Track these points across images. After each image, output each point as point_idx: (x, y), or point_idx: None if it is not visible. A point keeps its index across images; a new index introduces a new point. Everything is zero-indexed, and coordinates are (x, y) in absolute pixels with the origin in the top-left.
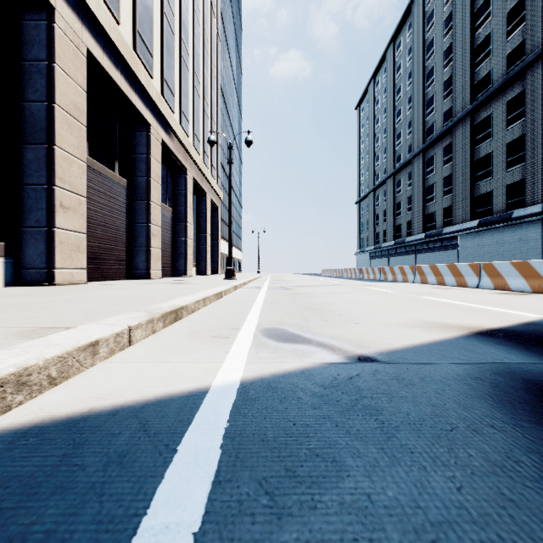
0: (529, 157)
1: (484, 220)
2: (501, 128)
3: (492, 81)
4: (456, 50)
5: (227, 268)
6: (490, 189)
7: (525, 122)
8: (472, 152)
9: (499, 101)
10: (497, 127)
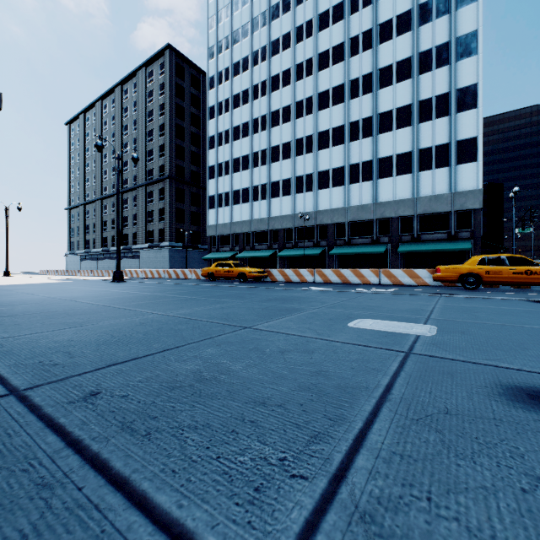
0: (166, 220)
1: (151, 244)
2: (158, 200)
3: (154, 174)
4: (139, 144)
5: (6, 271)
6: (154, 229)
7: (165, 203)
8: (146, 206)
9: (157, 186)
10: (156, 199)
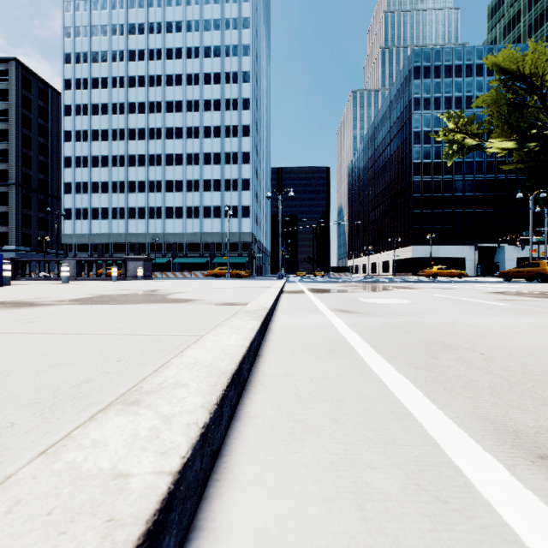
0: (11, 224)
1: None
2: None
3: None
4: None
5: None
6: None
7: (9, 208)
8: None
9: None
10: None
